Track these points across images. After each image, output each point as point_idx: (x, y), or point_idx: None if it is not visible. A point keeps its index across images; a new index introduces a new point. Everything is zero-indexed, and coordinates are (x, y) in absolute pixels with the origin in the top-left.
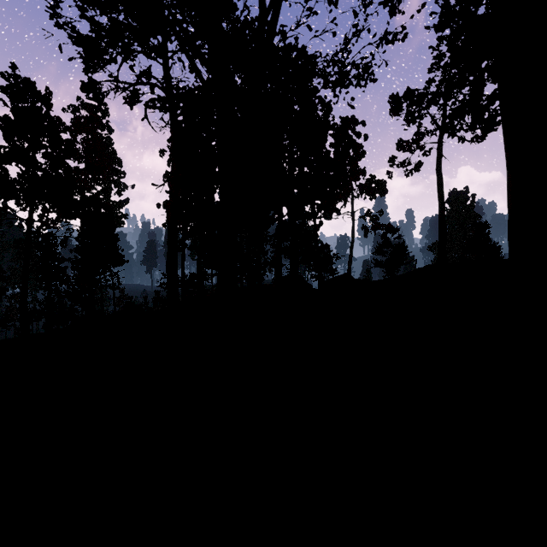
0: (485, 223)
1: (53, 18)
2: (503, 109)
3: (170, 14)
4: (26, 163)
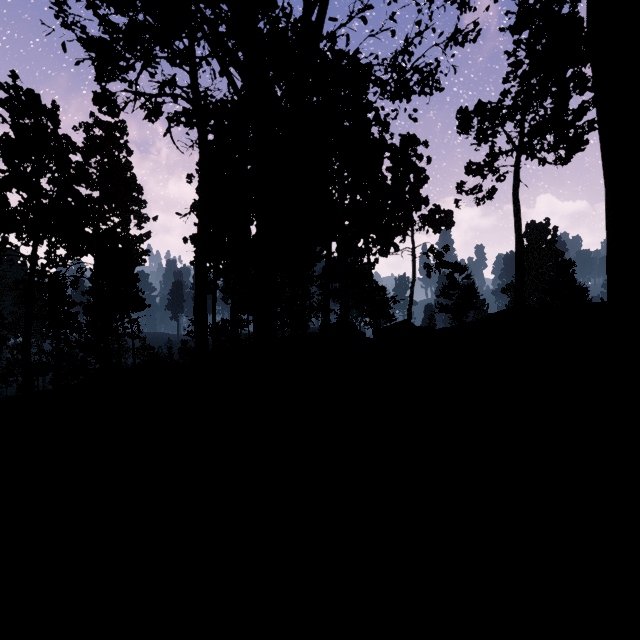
0: (569, 261)
1: (59, 16)
2: (601, 118)
3: (196, 8)
4: (28, 190)
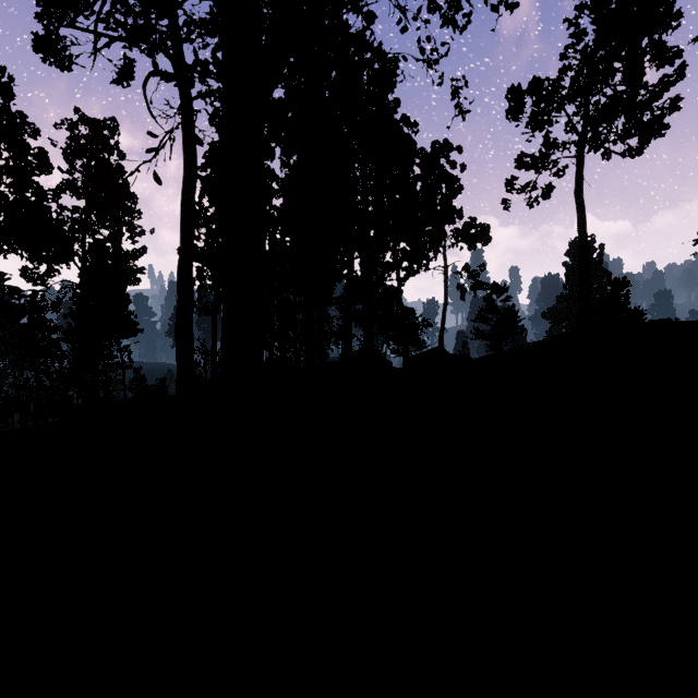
0: (623, 279)
1: None
2: None
3: None
4: None
